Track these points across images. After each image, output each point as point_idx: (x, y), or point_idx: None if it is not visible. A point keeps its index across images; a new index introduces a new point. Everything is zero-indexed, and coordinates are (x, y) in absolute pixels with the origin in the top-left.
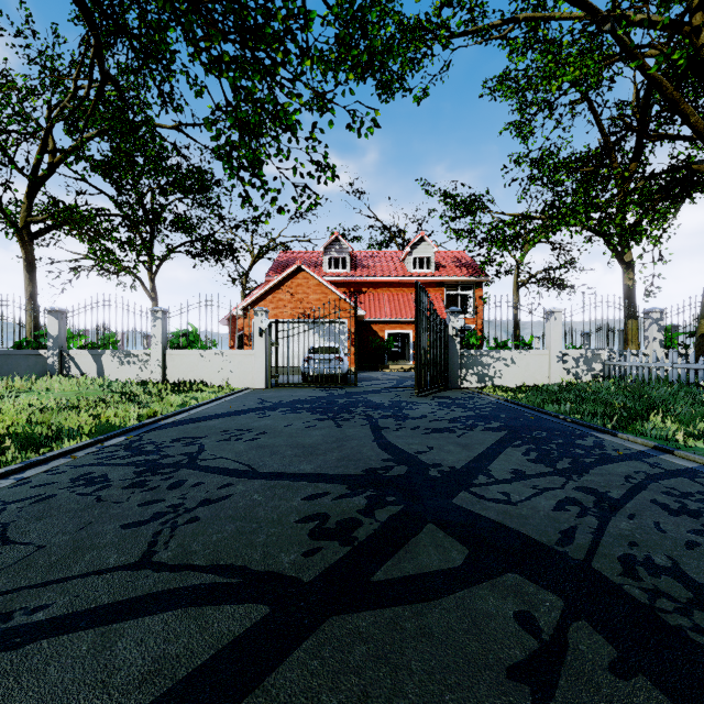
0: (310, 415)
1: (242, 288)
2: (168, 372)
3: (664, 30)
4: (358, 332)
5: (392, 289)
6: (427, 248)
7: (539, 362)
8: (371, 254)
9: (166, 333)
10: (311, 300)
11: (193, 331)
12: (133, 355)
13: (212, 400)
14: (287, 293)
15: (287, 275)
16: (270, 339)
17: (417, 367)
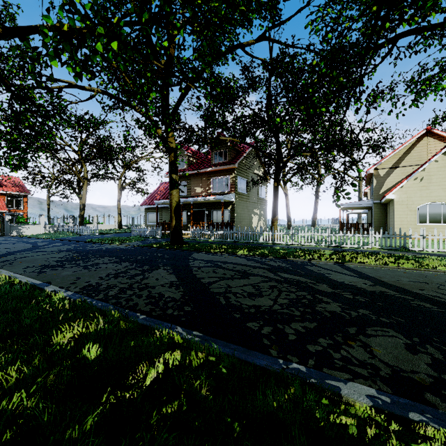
0: None
1: None
2: None
3: (73, 151)
4: None
5: None
6: None
7: (38, 228)
8: None
9: None
10: None
11: None
12: None
13: None
14: None
15: None
16: None
17: None
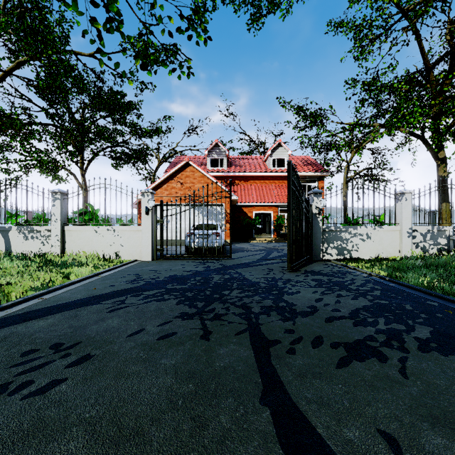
0: (175, 305)
1: (151, 183)
2: (67, 246)
3: None
4: (232, 213)
5: (257, 182)
6: (283, 151)
7: (391, 237)
8: (241, 157)
9: (66, 212)
10: (197, 188)
11: (91, 210)
12: (36, 231)
13: (87, 277)
14: (178, 182)
15: (178, 169)
16: (155, 217)
17: (290, 244)
